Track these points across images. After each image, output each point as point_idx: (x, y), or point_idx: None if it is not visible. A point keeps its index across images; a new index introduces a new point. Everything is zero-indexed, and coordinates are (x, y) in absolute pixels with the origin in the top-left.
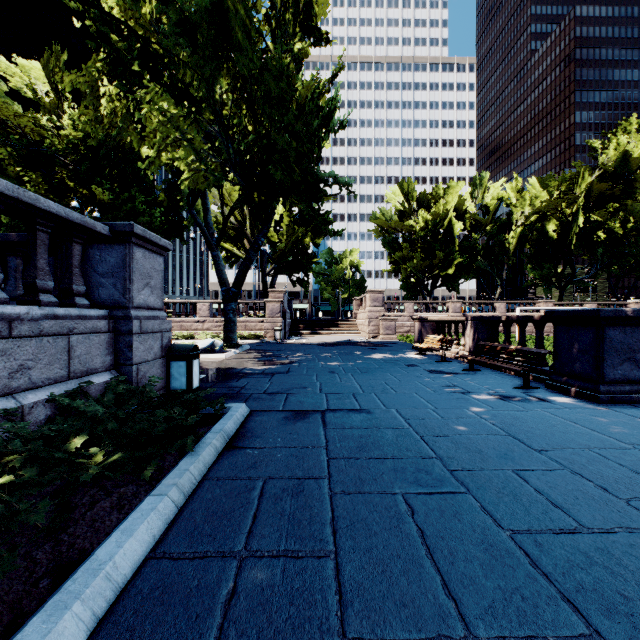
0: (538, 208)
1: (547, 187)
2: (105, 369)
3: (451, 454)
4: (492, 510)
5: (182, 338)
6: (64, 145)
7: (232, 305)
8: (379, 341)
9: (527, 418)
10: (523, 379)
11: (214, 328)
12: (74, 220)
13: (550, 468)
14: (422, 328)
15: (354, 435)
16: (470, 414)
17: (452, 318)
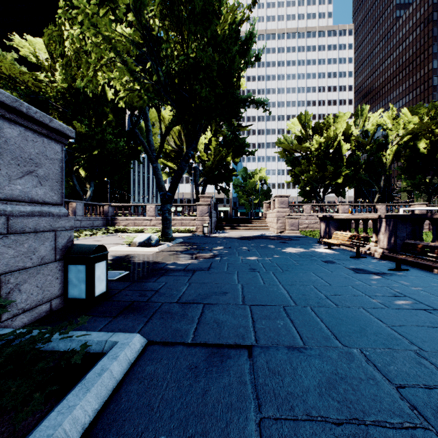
0: (411, 130)
1: (417, 114)
2: None
3: None
4: None
5: (134, 232)
6: (54, 93)
7: (168, 206)
8: (286, 235)
9: None
10: None
11: (158, 225)
12: None
13: None
14: (328, 225)
15: None
16: None
17: (362, 216)
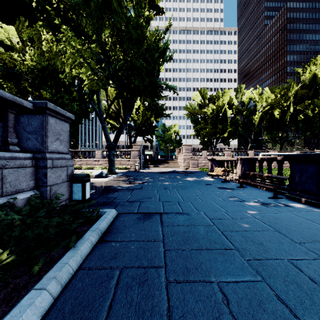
0: (270, 103)
1: (274, 92)
2: (29, 189)
3: (243, 246)
4: (285, 299)
5: (87, 169)
6: (26, 69)
7: (112, 152)
8: (189, 171)
9: (282, 218)
10: (273, 193)
11: (104, 164)
12: (7, 98)
13: (312, 258)
14: (212, 164)
15: (180, 231)
16: (248, 215)
17: (229, 159)
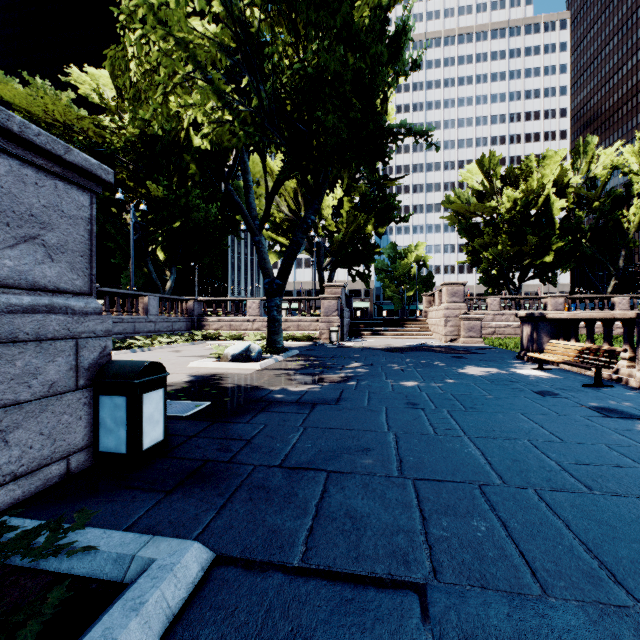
0: None
1: None
2: None
3: None
4: None
5: (230, 339)
6: (122, 144)
7: (276, 300)
8: (461, 346)
9: None
10: None
11: (264, 328)
12: None
13: None
14: (536, 330)
15: None
16: None
17: (602, 315)
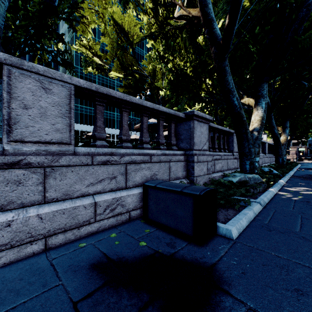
0: None
1: None
2: None
3: None
4: None
5: None
6: None
7: None
8: None
9: None
10: None
11: None
12: None
13: None
14: None
15: None
16: None
17: None
